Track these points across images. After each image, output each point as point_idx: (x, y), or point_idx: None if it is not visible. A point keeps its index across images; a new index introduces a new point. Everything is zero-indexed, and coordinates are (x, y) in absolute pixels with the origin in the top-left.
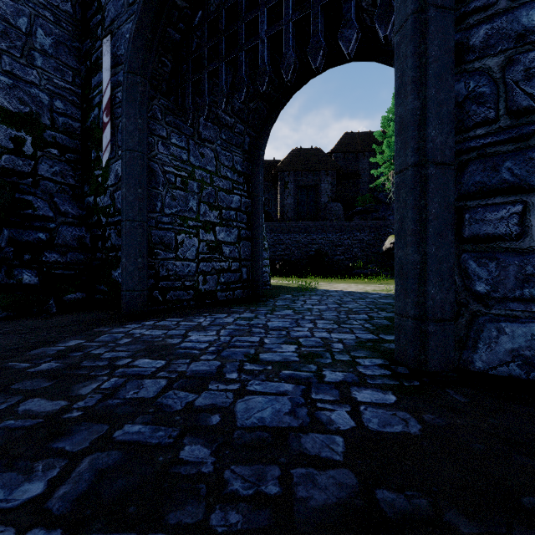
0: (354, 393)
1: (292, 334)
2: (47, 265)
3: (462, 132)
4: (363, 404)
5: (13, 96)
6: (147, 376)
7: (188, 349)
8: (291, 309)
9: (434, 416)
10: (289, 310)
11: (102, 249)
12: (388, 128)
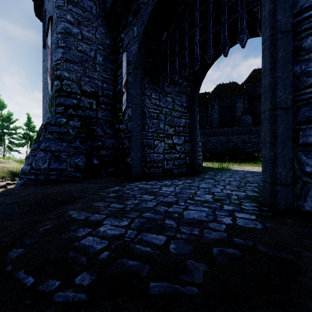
0: (236, 214)
1: (211, 191)
2: (101, 156)
3: (298, 91)
4: (238, 217)
5: (89, 85)
6: (148, 201)
7: (162, 193)
8: (213, 179)
9: (271, 224)
10: (211, 180)
11: (122, 149)
12: None
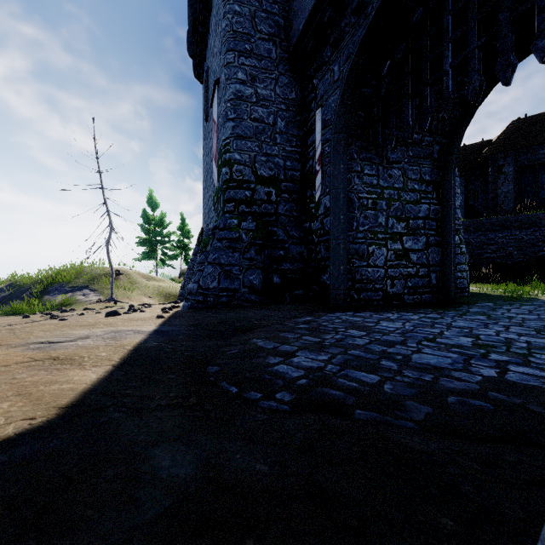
0: (510, 366)
1: (474, 332)
2: (284, 271)
3: None
4: (513, 371)
5: (267, 167)
6: (357, 337)
7: (380, 329)
8: (485, 315)
9: None
10: (482, 316)
11: (314, 260)
12: None
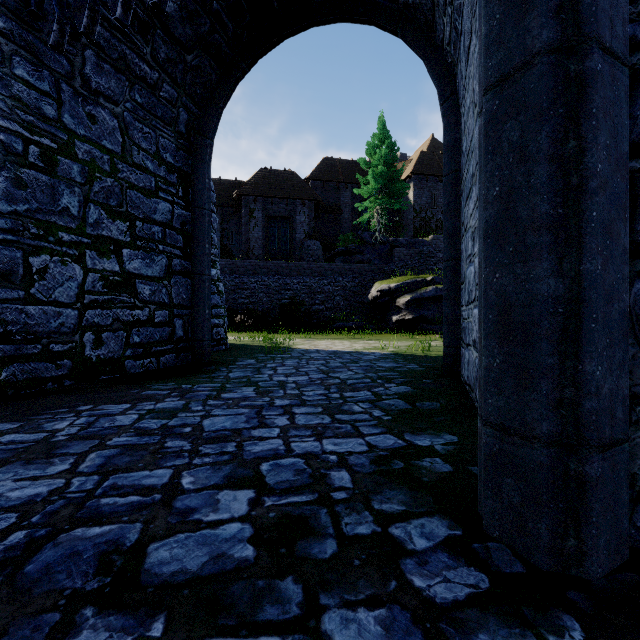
0: None
1: (247, 451)
2: None
3: None
4: None
5: None
6: None
7: None
8: (252, 386)
9: None
10: (249, 388)
11: None
12: (374, 156)
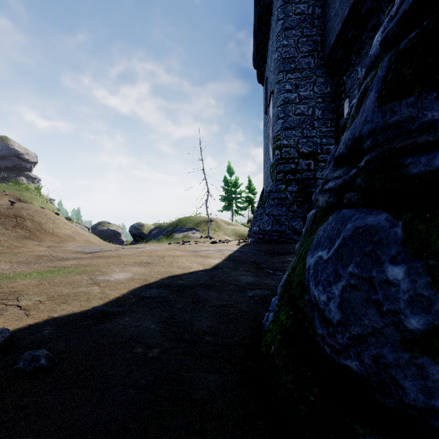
0: None
1: None
2: None
3: None
4: None
5: (307, 146)
6: None
7: None
8: None
9: None
10: None
11: None
12: None
